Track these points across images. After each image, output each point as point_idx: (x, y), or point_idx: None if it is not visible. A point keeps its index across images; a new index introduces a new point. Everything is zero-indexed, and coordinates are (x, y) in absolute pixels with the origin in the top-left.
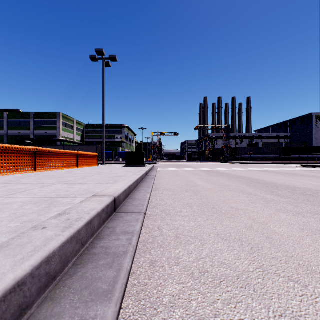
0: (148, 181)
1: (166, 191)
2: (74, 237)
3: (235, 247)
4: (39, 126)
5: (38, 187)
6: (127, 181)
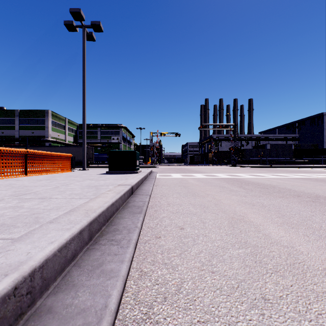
0: (121, 228)
1: None
2: None
3: None
4: (25, 125)
5: None
6: None
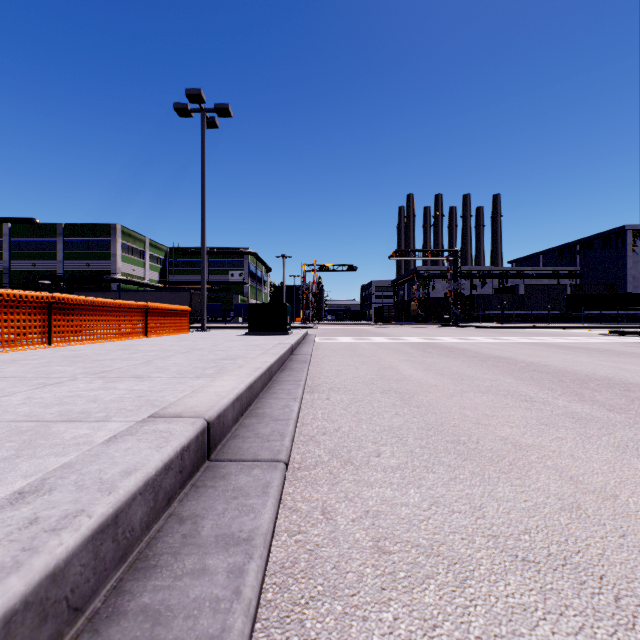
0: (295, 367)
1: (337, 394)
2: (28, 607)
3: (563, 593)
4: (75, 252)
5: (30, 387)
6: (246, 372)
